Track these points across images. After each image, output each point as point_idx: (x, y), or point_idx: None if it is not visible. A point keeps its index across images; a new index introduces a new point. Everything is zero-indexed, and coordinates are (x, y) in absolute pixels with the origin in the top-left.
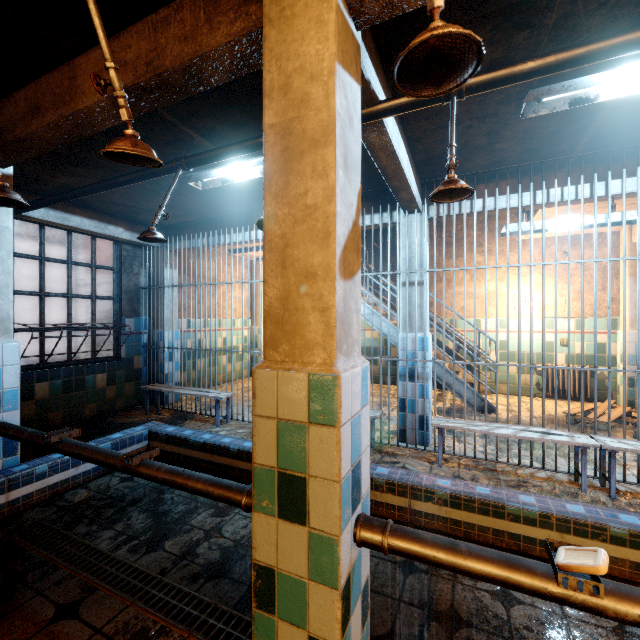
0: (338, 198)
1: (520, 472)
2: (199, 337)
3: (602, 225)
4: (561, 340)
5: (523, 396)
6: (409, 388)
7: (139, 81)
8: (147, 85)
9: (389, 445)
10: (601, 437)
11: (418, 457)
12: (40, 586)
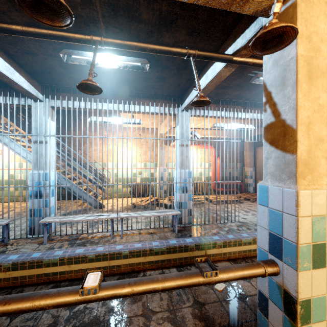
0: None
1: (90, 236)
2: None
3: (130, 123)
4: (138, 172)
5: (124, 198)
6: (37, 202)
7: None
8: None
9: (20, 239)
10: (121, 213)
11: (35, 242)
12: None
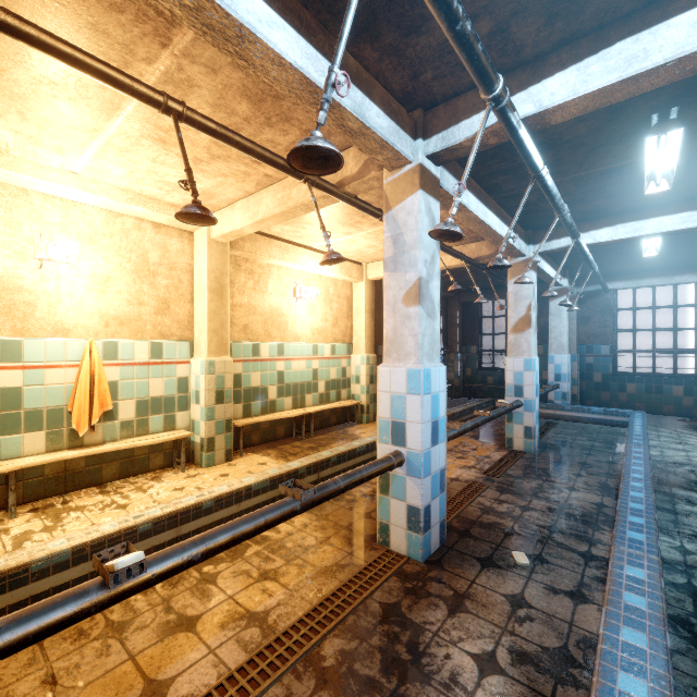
0: (510, 314)
1: None
2: None
3: None
4: None
5: None
6: None
7: None
8: None
9: None
10: None
11: None
12: None
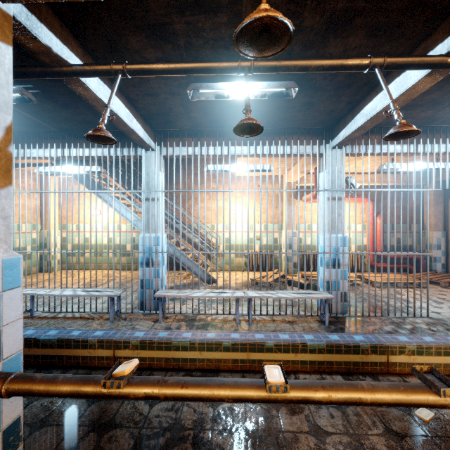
0: None
1: (209, 318)
2: None
3: (256, 171)
4: (257, 236)
5: (238, 271)
6: (147, 272)
7: None
8: None
9: (132, 313)
10: (248, 291)
11: (148, 319)
12: None
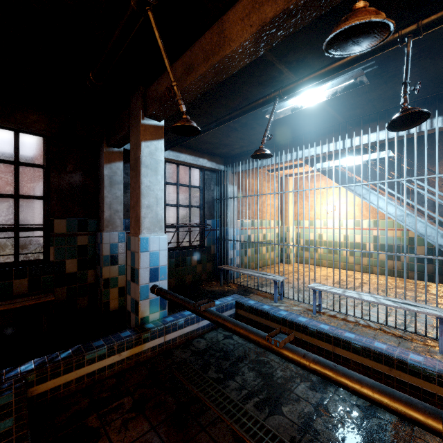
0: None
1: None
2: (248, 233)
3: None
4: None
5: None
6: None
7: (289, 5)
8: (294, 7)
9: None
10: None
11: None
12: (202, 421)
